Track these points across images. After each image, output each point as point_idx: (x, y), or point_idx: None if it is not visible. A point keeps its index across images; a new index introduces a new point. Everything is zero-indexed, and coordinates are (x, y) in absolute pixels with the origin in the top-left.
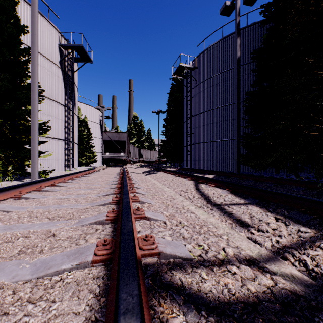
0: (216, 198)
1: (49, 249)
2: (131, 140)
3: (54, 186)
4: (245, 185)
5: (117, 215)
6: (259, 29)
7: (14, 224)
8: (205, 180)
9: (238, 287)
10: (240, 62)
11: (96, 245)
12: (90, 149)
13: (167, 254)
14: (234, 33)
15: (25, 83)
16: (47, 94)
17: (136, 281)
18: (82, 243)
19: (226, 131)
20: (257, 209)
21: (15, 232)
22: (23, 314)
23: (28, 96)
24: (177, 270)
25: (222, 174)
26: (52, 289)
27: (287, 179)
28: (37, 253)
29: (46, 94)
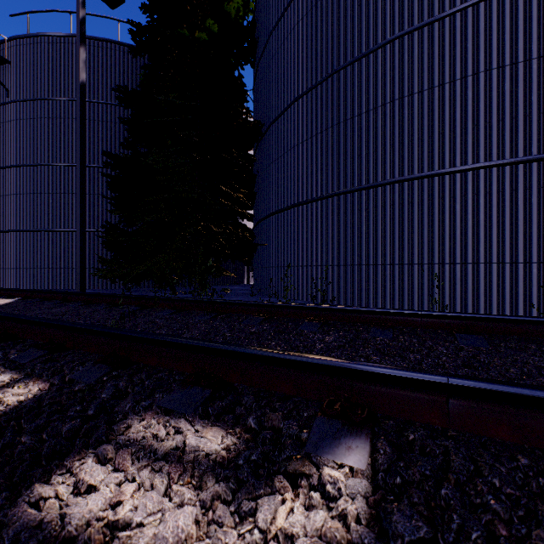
0: None
1: None
2: None
3: None
4: None
5: None
6: (138, 59)
7: None
8: None
9: None
10: (106, 98)
11: None
12: None
13: None
14: (95, 39)
15: None
16: None
17: None
18: None
19: None
20: None
21: None
22: None
23: None
24: None
25: (36, 295)
26: None
27: (126, 297)
28: None
29: None
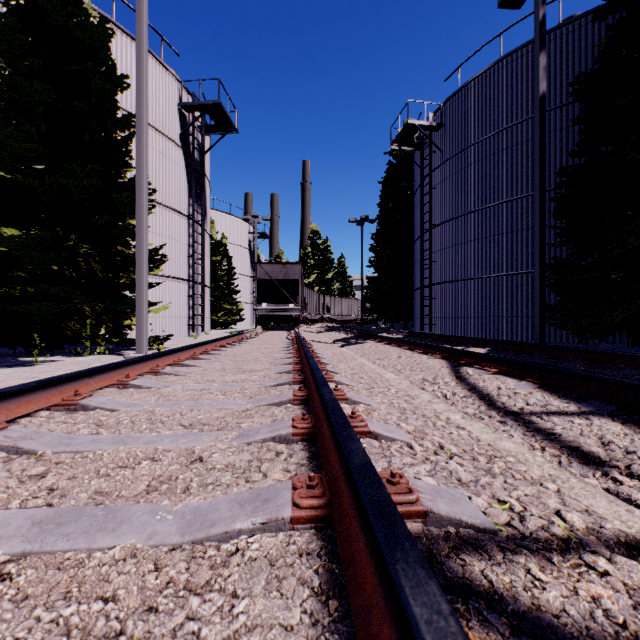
0: (507, 398)
1: (199, 485)
2: (307, 279)
3: (178, 366)
4: (574, 372)
5: (314, 427)
6: (589, 28)
7: (128, 435)
8: (472, 359)
9: (629, 610)
10: None
11: (290, 486)
12: (231, 296)
13: (442, 516)
14: (528, 43)
15: (125, 178)
16: (159, 196)
17: (435, 580)
18: (256, 479)
19: (510, 255)
20: (615, 426)
21: (133, 449)
22: (185, 615)
23: (130, 202)
24: (472, 554)
25: (505, 347)
26: (226, 569)
27: None
28: (179, 493)
29: (158, 197)
